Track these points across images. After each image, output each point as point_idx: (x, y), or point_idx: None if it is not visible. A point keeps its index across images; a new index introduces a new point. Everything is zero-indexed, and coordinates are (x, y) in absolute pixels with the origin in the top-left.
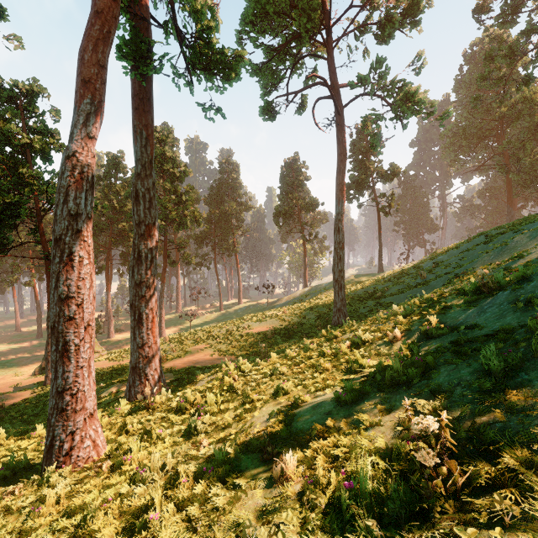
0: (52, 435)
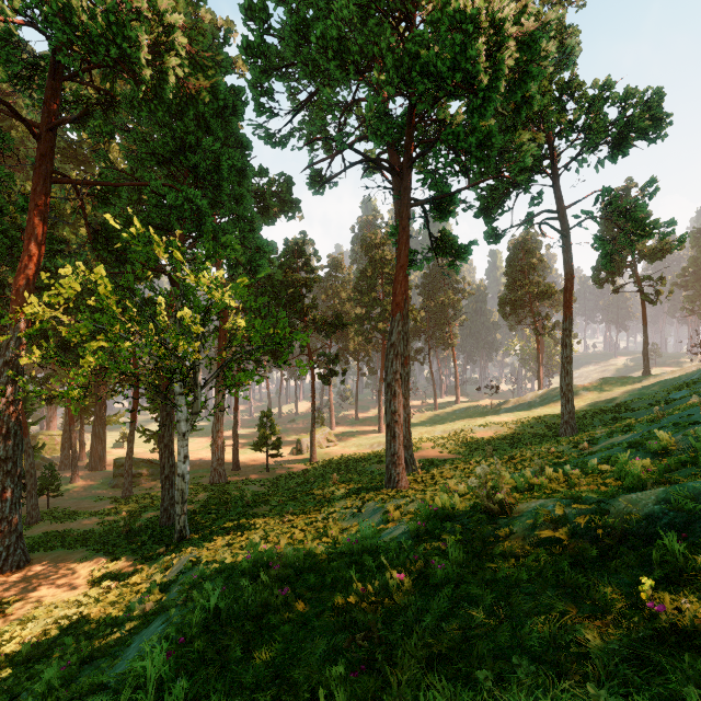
0: (390, 473)
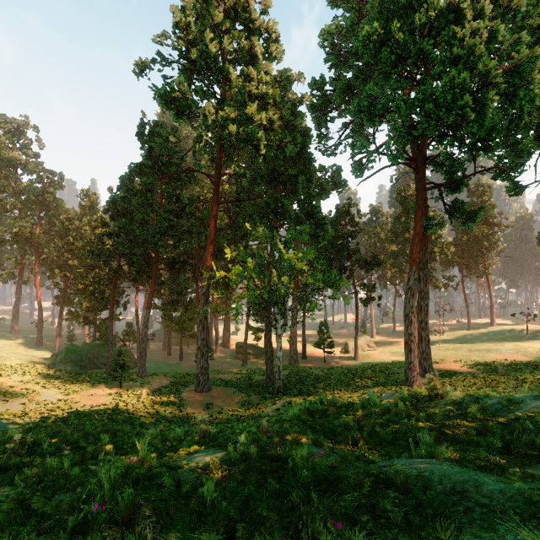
0: (407, 375)
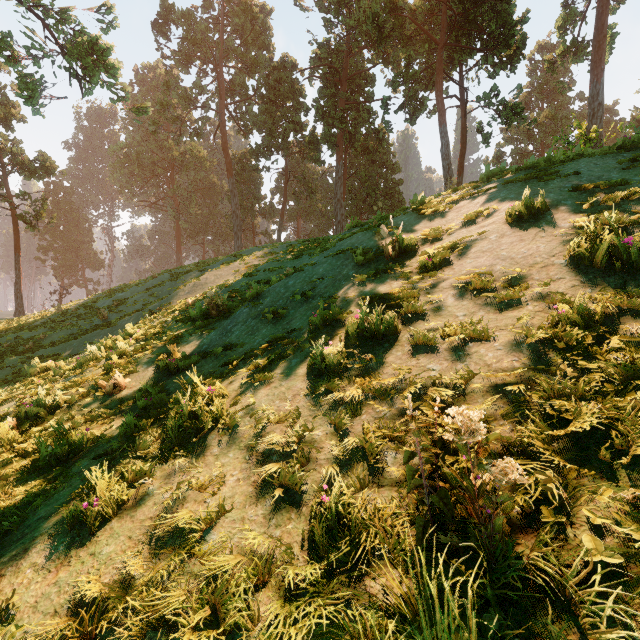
0: None
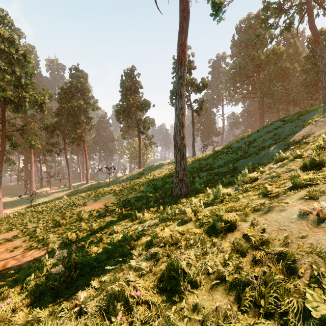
0: None
